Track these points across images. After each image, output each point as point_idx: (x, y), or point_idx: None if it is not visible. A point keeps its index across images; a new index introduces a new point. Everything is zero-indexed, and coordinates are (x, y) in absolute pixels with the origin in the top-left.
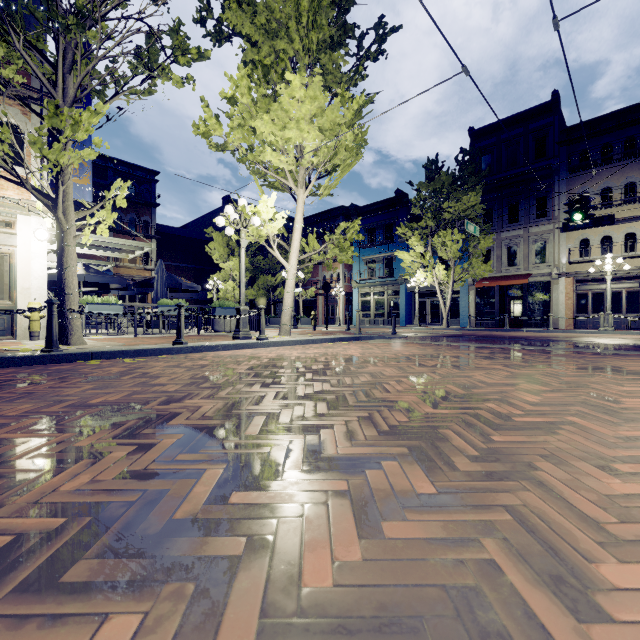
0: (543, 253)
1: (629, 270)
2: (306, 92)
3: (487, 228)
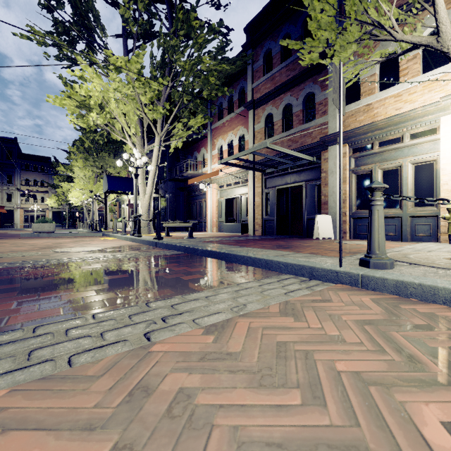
0: (11, 198)
1: (42, 209)
2: None
3: None
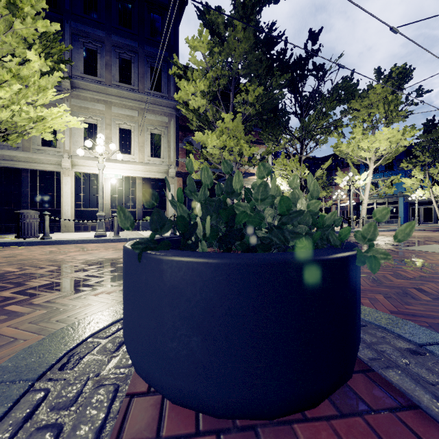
0: None
1: None
2: (389, 132)
3: None
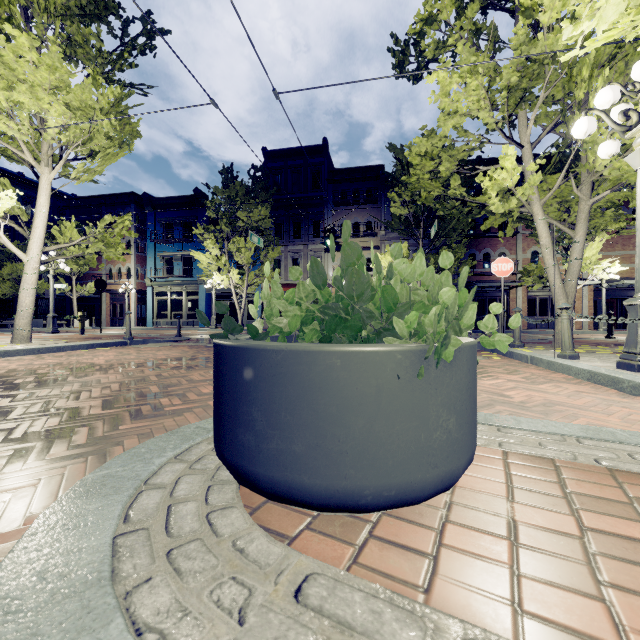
0: None
1: None
2: (40, 57)
3: (276, 240)
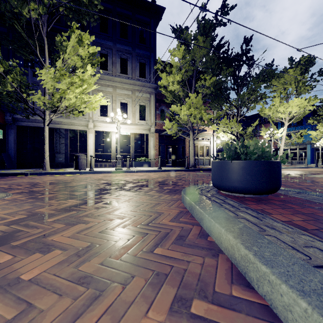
0: None
1: None
2: (298, 101)
3: None
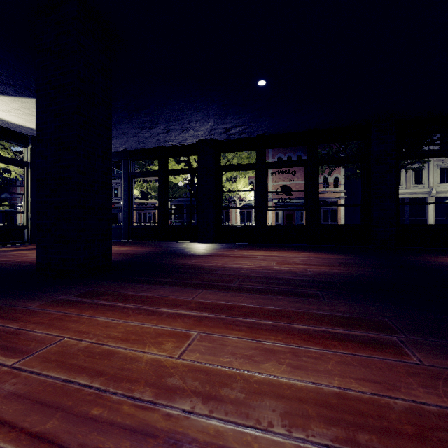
0: None
1: (152, 203)
2: None
3: None
